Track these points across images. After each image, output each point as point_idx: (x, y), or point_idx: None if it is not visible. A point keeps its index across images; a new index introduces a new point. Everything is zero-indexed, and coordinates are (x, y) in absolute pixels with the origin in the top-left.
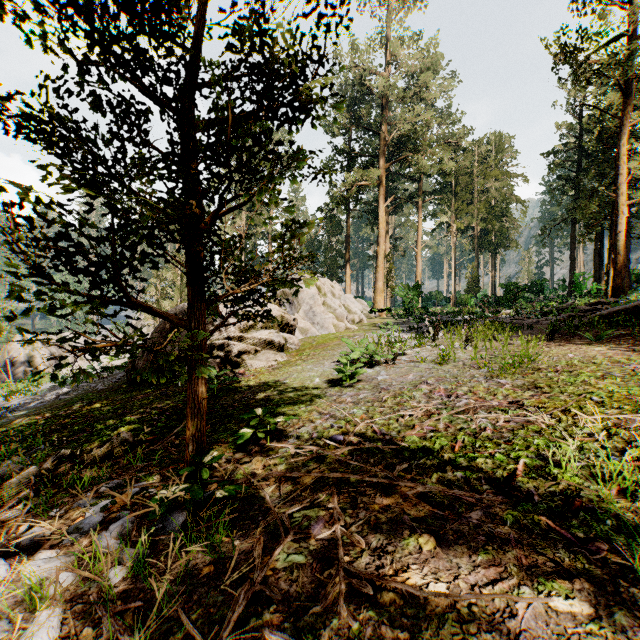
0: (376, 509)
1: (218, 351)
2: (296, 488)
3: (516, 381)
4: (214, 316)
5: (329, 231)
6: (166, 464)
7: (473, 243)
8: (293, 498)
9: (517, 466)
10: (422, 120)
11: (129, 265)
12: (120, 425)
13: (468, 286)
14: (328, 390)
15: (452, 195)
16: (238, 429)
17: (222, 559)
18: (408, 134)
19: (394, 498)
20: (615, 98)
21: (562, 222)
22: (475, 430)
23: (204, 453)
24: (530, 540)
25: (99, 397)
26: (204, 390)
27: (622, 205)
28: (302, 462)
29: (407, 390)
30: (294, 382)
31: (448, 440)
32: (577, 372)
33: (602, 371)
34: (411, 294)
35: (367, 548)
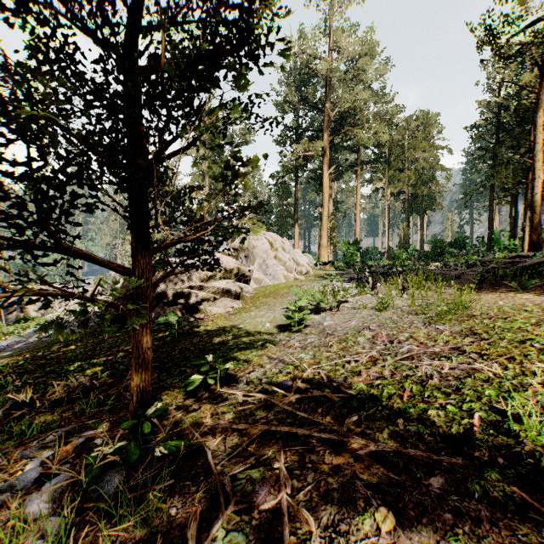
0: (325, 471)
1: (181, 299)
2: (242, 441)
3: (454, 327)
4: (166, 265)
5: (280, 195)
6: (118, 410)
7: (404, 205)
8: (238, 453)
9: (473, 421)
10: (360, 99)
11: (59, 208)
12: (86, 367)
13: (400, 242)
14: (278, 335)
15: (386, 164)
16: (192, 373)
17: (154, 534)
18: (348, 111)
19: (344, 457)
20: (530, 77)
21: (481, 187)
22: (421, 378)
23: (148, 404)
24: (506, 520)
25: (75, 339)
26: (149, 339)
27: (538, 170)
28: (250, 410)
29: (351, 335)
30: (247, 327)
31: (395, 388)
32: (511, 319)
33: (535, 318)
34: (351, 249)
35: (317, 525)
